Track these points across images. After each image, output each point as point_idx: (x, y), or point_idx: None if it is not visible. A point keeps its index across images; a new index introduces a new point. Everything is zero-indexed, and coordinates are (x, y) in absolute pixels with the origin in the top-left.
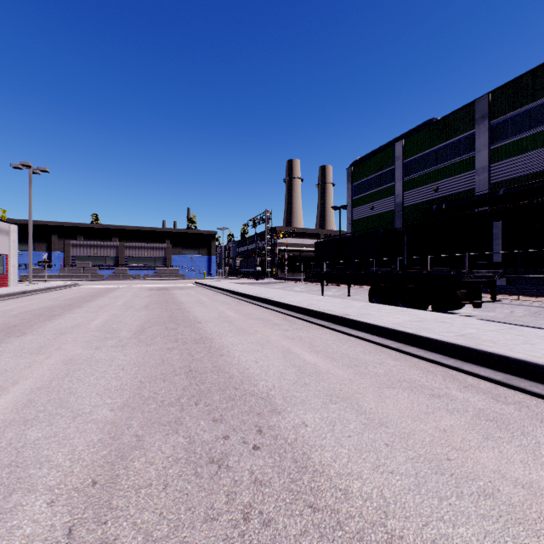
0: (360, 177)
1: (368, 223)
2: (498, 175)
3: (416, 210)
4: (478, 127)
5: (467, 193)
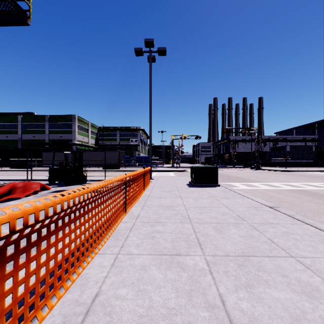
0: (1, 122)
1: (5, 142)
2: (51, 137)
3: (27, 141)
4: (46, 123)
5: (43, 140)
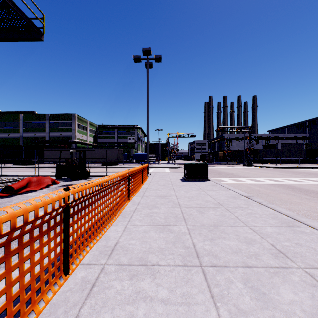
0: (3, 120)
1: (7, 140)
2: (51, 135)
3: (28, 139)
4: (46, 121)
5: (44, 138)
